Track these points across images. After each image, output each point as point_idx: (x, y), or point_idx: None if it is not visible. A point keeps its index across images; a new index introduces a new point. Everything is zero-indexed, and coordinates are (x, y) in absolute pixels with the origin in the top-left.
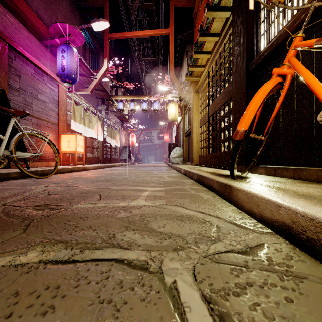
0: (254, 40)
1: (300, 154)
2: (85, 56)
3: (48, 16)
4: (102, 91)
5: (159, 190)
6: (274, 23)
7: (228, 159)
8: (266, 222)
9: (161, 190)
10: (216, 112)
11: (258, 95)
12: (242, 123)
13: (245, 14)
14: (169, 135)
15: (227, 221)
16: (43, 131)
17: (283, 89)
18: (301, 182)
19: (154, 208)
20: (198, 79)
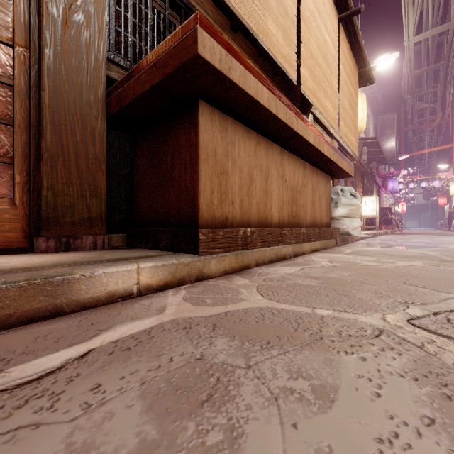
0: None
1: None
2: None
3: None
4: None
5: None
6: None
7: None
8: None
9: None
10: None
11: None
12: None
13: None
14: (447, 199)
15: None
16: None
17: None
18: None
19: None
20: None
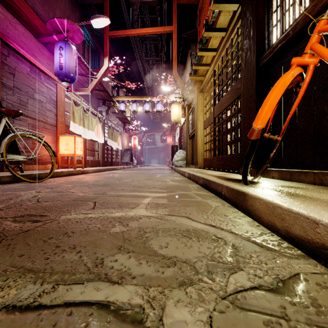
0: (266, 32)
1: (320, 157)
2: (85, 55)
3: (45, 12)
4: (103, 91)
5: (161, 196)
6: (289, 11)
7: (235, 162)
8: (295, 241)
9: (164, 197)
10: (222, 112)
11: (277, 87)
12: (259, 119)
13: (256, 3)
14: (173, 137)
15: (244, 237)
16: (40, 132)
17: (303, 81)
18: (325, 189)
19: (155, 220)
20: (203, 78)
